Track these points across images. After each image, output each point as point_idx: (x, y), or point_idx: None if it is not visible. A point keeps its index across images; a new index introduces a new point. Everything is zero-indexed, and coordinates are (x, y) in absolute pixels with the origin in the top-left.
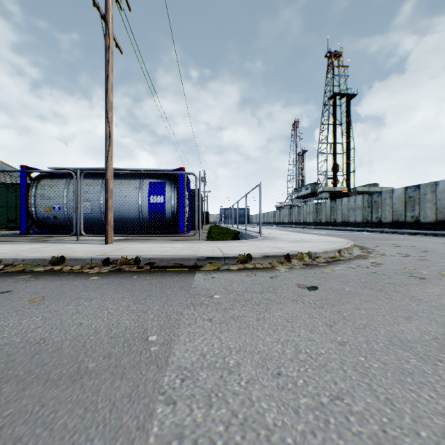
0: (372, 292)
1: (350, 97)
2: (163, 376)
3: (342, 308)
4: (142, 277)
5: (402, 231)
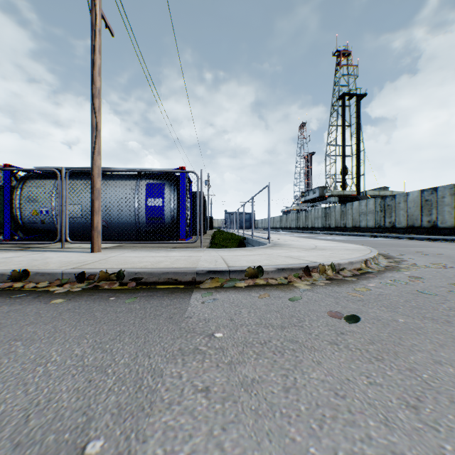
0: (438, 326)
1: (360, 97)
2: None
3: (413, 360)
4: (121, 299)
5: (420, 237)
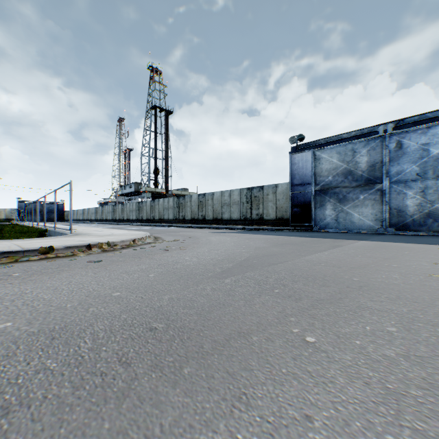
0: (134, 259)
1: (168, 113)
2: None
3: (109, 266)
4: None
5: (195, 226)
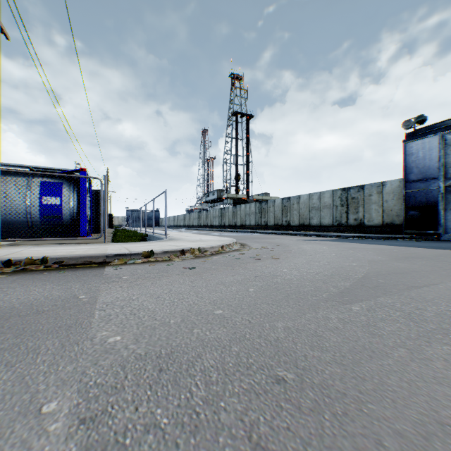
0: (226, 267)
1: (249, 117)
2: (96, 306)
3: (204, 275)
4: (54, 273)
5: (279, 232)
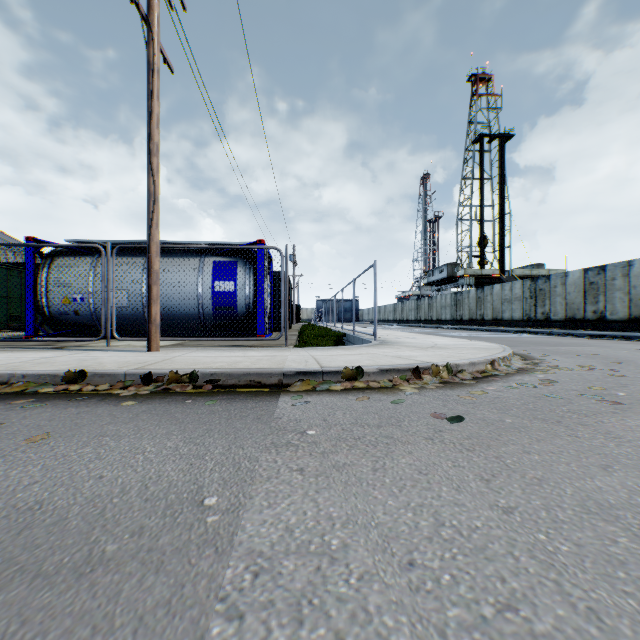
0: (546, 425)
1: (504, 140)
2: (225, 568)
3: (503, 451)
4: (199, 402)
5: (581, 333)
